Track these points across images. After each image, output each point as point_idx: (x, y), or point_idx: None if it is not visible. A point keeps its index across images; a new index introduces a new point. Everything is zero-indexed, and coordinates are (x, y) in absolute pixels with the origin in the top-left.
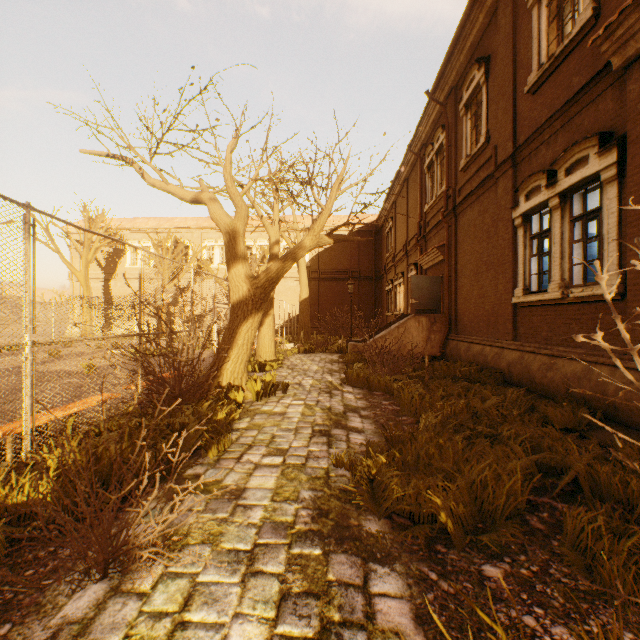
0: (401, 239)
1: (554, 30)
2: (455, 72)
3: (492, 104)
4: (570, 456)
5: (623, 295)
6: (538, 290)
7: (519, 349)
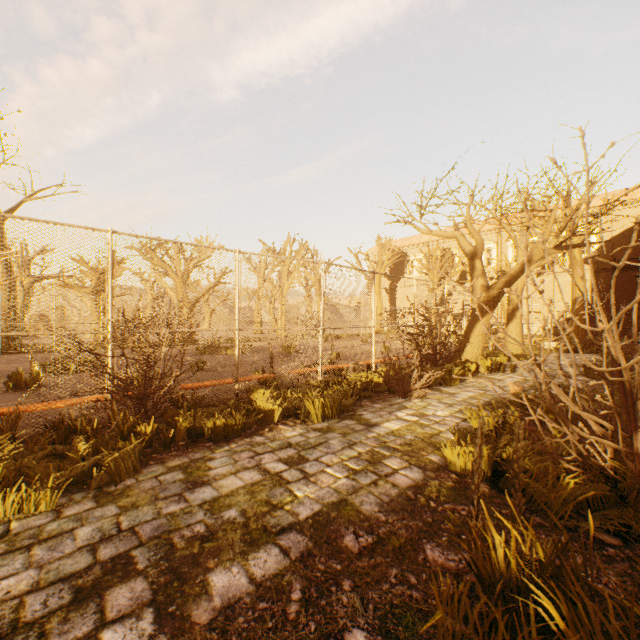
0: None
1: None
2: None
3: None
4: None
5: None
6: None
7: None
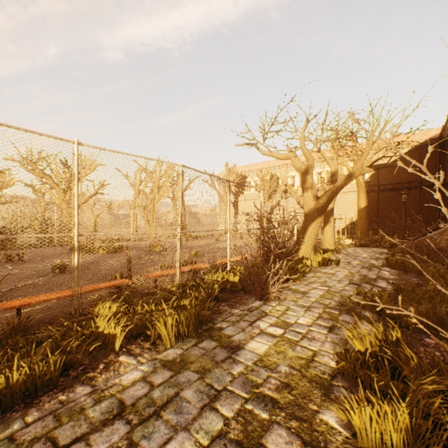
0: None
1: None
2: None
3: None
4: None
5: None
6: None
7: None
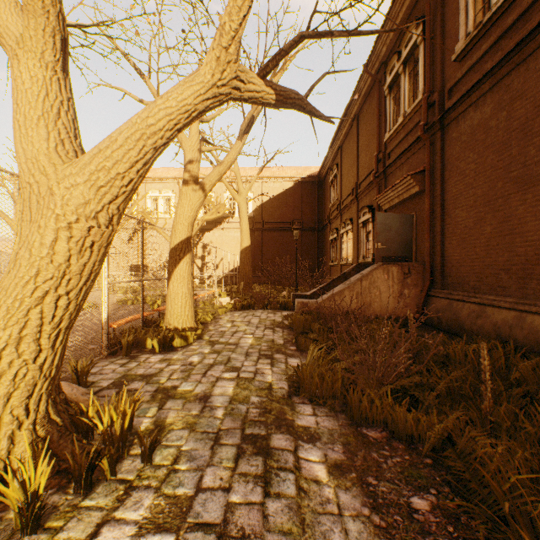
0: (349, 184)
1: None
2: None
3: None
4: None
5: None
6: None
7: None
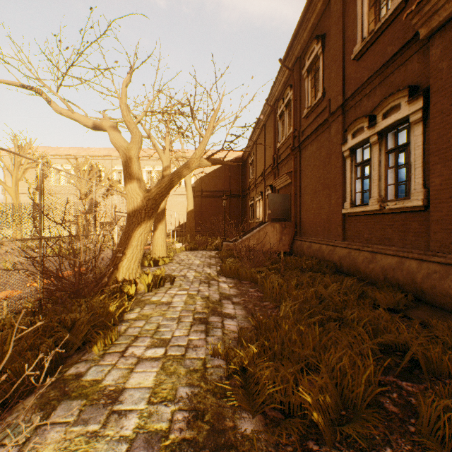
0: (260, 168)
1: (373, 14)
2: (300, 46)
3: (327, 69)
4: (402, 335)
5: (426, 207)
6: (361, 204)
7: (348, 247)
